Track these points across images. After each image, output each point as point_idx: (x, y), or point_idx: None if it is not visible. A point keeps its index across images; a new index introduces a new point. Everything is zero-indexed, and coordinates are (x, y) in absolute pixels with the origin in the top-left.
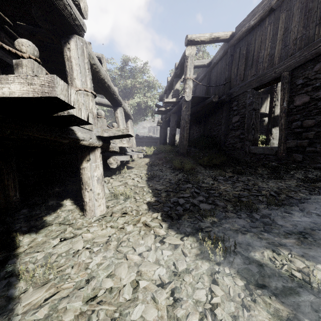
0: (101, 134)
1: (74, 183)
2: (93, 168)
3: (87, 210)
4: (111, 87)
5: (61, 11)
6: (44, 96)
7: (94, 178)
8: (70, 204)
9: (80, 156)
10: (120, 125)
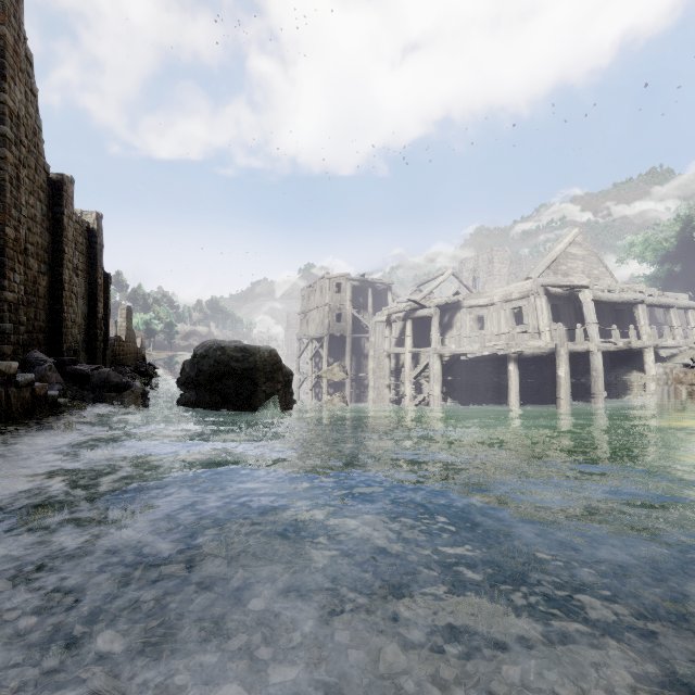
0: (653, 343)
1: (634, 365)
2: (649, 356)
3: (646, 373)
4: (661, 304)
5: (636, 303)
6: (643, 345)
7: (649, 360)
8: (636, 372)
9: (643, 351)
10: (673, 323)
